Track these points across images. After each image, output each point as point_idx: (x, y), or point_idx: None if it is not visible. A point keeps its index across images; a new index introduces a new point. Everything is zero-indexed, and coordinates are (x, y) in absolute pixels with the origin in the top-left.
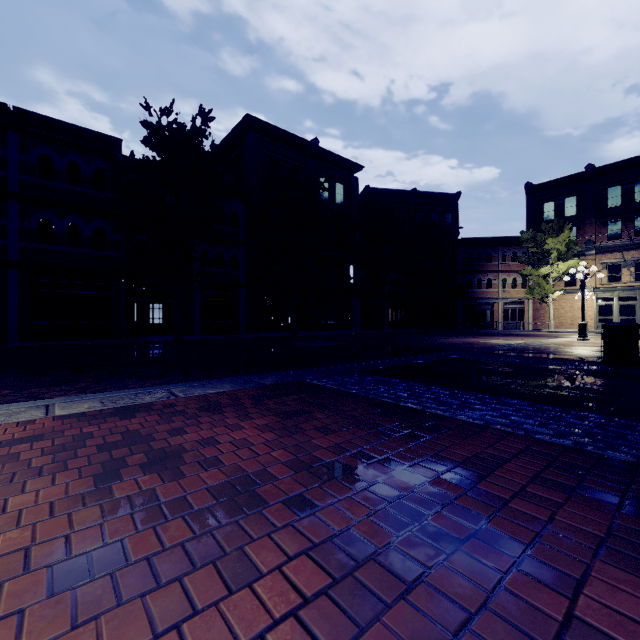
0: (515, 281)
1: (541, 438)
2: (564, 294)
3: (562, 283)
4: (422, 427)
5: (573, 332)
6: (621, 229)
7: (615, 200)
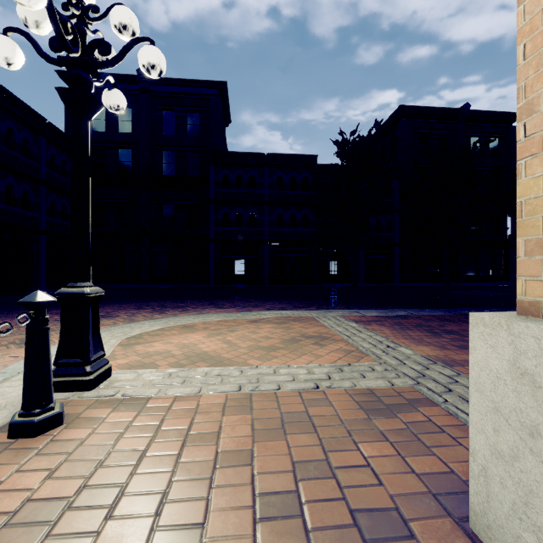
0: None
1: None
2: None
3: None
4: None
5: None
6: None
7: None
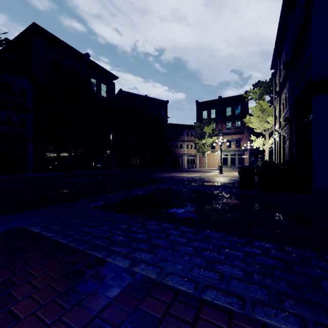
0: (192, 146)
1: (265, 320)
2: (211, 152)
3: (210, 147)
4: (118, 324)
5: (214, 169)
6: (231, 125)
7: (229, 113)
